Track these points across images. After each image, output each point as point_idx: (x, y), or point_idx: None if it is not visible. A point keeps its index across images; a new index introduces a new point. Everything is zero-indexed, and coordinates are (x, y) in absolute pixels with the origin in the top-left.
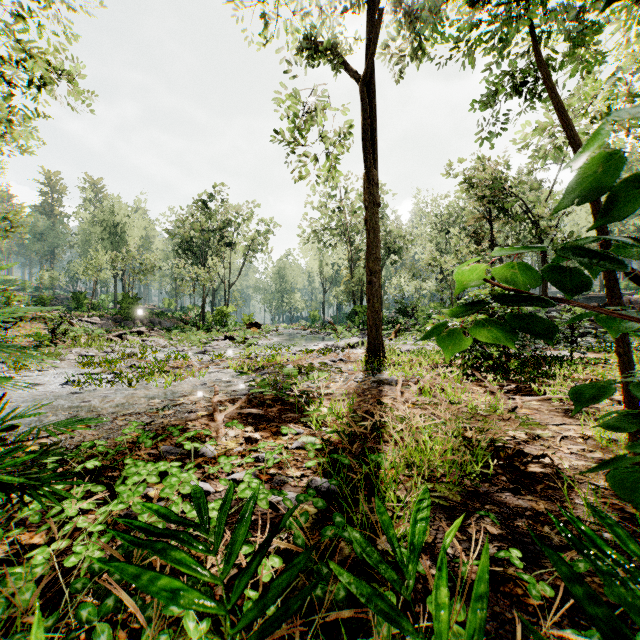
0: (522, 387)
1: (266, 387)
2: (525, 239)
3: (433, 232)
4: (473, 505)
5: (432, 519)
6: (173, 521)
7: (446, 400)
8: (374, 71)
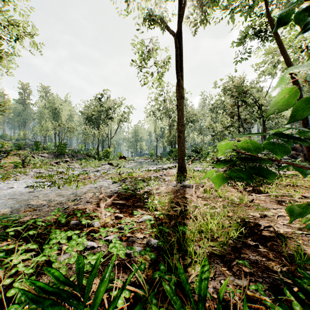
0: (255, 189)
1: (127, 189)
2: (254, 115)
3: (210, 112)
4: (234, 254)
5: (213, 263)
6: (59, 281)
7: (217, 196)
8: (181, 32)
